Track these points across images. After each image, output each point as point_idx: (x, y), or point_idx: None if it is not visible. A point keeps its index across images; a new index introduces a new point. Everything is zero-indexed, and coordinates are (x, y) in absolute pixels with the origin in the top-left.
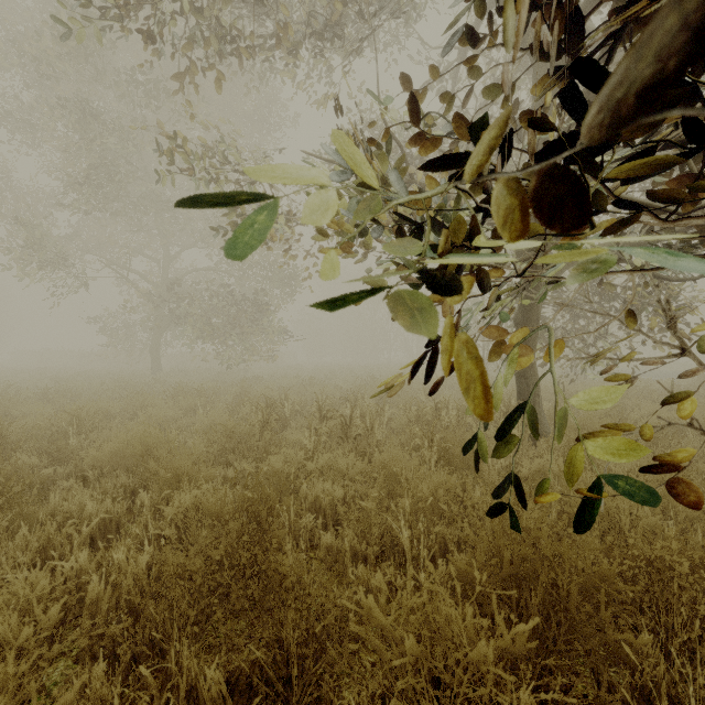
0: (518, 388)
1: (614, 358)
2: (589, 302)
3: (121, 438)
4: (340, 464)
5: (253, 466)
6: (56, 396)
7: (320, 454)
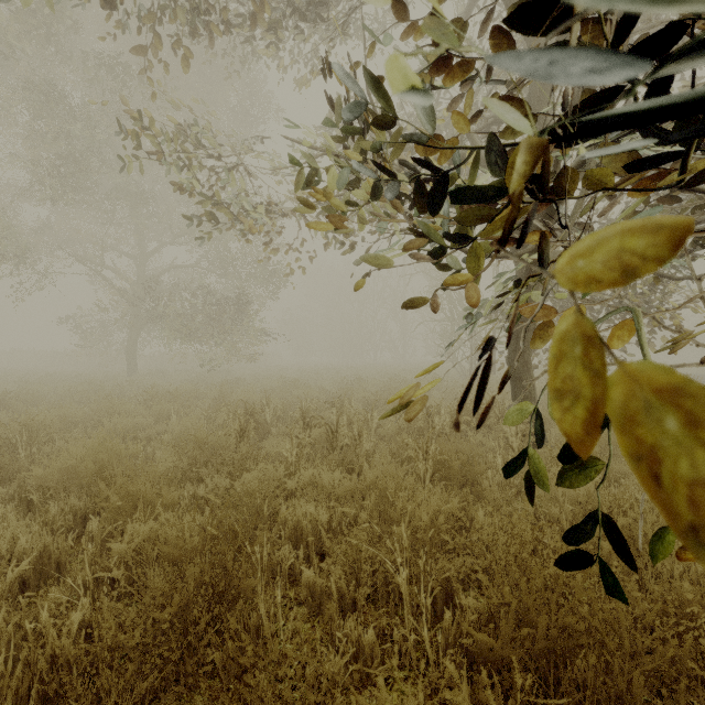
0: (513, 391)
1: None
2: (619, 298)
3: (73, 454)
4: (325, 481)
5: (227, 483)
6: (14, 401)
7: (302, 469)
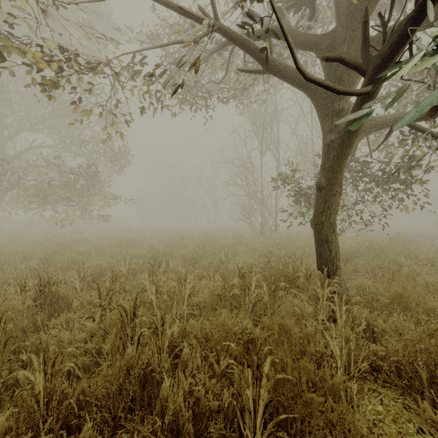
0: (318, 252)
1: None
2: None
3: None
4: None
5: None
6: None
7: None
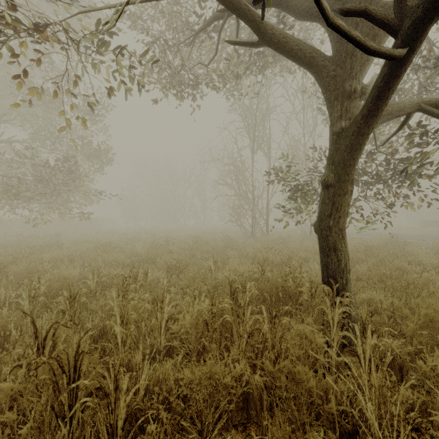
0: (324, 262)
1: None
2: None
3: None
4: None
5: None
6: None
7: None
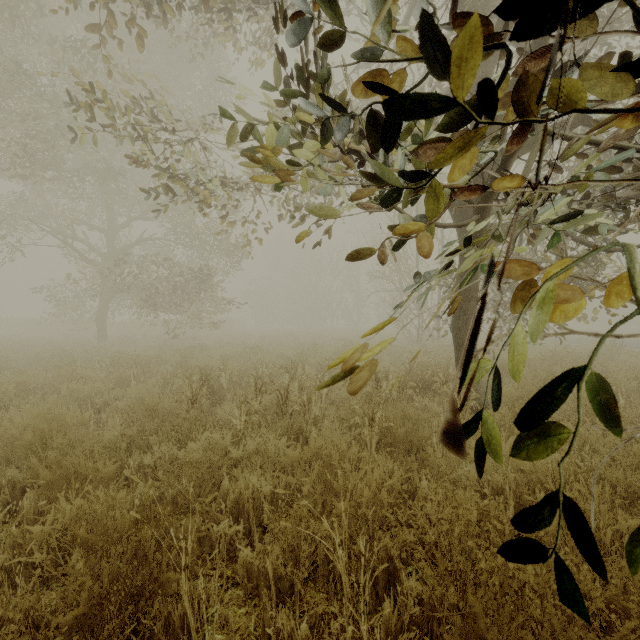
0: (457, 357)
1: (600, 334)
2: None
3: (15, 424)
4: (271, 449)
5: (174, 451)
6: None
7: (248, 438)
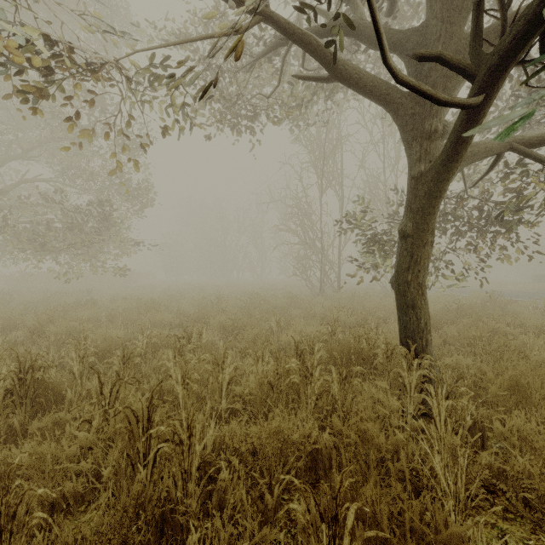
0: (402, 321)
1: None
2: None
3: None
4: None
5: None
6: None
7: None
